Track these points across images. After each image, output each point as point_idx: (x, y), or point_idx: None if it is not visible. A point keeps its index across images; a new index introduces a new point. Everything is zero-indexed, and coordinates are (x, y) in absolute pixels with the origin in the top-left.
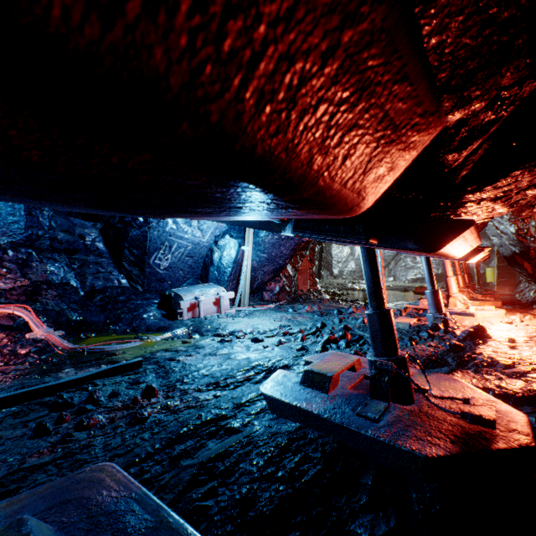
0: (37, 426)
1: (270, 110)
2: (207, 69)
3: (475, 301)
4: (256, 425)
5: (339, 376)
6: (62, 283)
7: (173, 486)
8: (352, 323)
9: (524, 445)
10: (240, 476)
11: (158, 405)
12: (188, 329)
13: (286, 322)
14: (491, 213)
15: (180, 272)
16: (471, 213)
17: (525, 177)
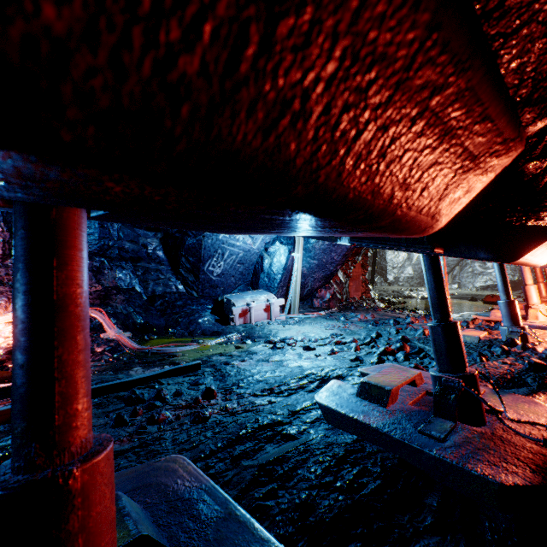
0: (117, 417)
1: (363, 166)
2: (322, 148)
3: None
4: (312, 433)
5: (398, 390)
6: (128, 288)
7: (236, 483)
8: (410, 334)
9: None
10: (299, 482)
11: (218, 407)
12: (240, 335)
13: (337, 330)
14: None
15: (232, 279)
16: None
17: None
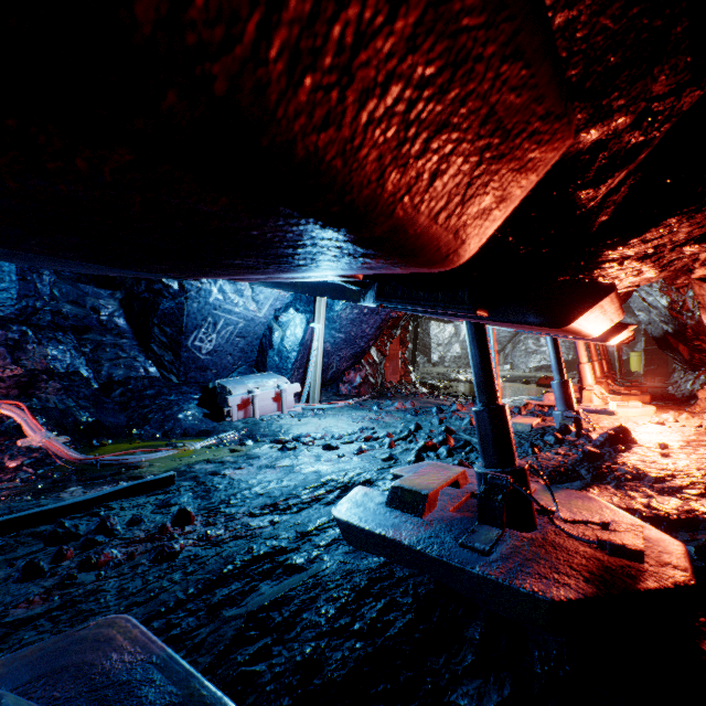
0: (26, 565)
1: (311, 85)
2: None
3: (616, 395)
4: (326, 560)
5: (438, 494)
6: (68, 372)
7: (211, 645)
8: (456, 425)
9: (681, 584)
10: (303, 631)
11: (195, 535)
12: (239, 433)
13: (368, 423)
14: (636, 280)
15: (228, 358)
16: (611, 277)
17: (683, 226)
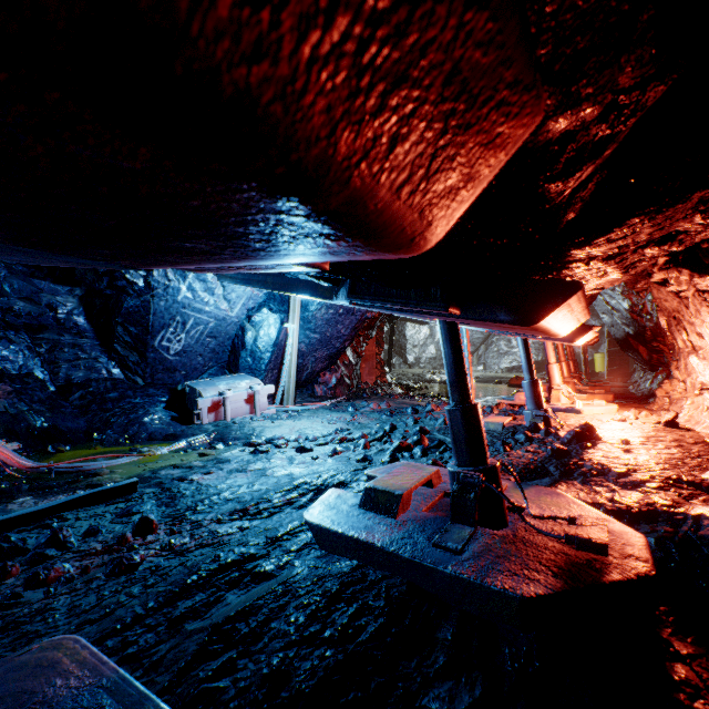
0: None
1: None
2: None
3: (582, 394)
4: (297, 566)
5: (411, 494)
6: (21, 374)
7: (171, 662)
8: (430, 425)
9: (643, 575)
10: (271, 641)
11: (157, 545)
12: (209, 437)
13: (344, 424)
14: (601, 283)
15: (198, 358)
16: (578, 278)
17: (645, 227)
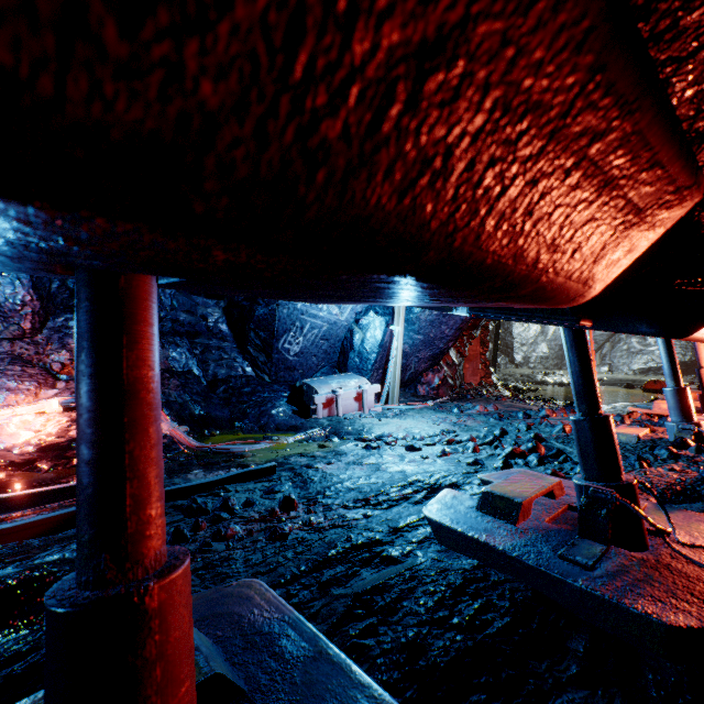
0: (175, 531)
1: (506, 227)
2: (461, 208)
3: None
4: (420, 556)
5: (532, 503)
6: (184, 371)
7: (326, 616)
8: (545, 432)
9: None
10: (405, 617)
11: (299, 520)
12: (325, 430)
13: (449, 425)
14: None
15: (313, 359)
16: None
17: None
